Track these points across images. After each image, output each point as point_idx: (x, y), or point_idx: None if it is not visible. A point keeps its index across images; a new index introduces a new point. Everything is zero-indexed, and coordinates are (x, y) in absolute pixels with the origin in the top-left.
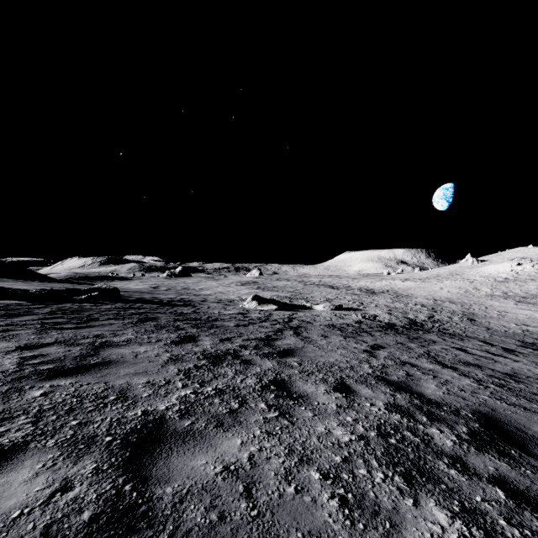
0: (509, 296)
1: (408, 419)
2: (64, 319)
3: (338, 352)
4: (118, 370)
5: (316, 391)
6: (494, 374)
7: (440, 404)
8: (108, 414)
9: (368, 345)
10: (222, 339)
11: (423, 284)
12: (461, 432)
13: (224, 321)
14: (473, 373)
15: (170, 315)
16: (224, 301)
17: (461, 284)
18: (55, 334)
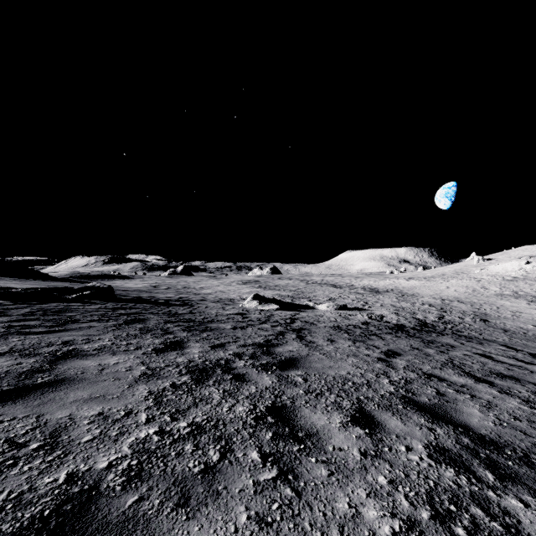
0: (520, 295)
1: (468, 478)
2: (38, 321)
3: (349, 362)
4: (68, 393)
5: (329, 424)
6: None
7: (498, 445)
8: (9, 483)
9: (381, 351)
10: (214, 345)
11: (428, 283)
12: None
13: (221, 323)
14: (515, 390)
15: (162, 316)
16: (223, 300)
17: (467, 283)
18: (16, 340)
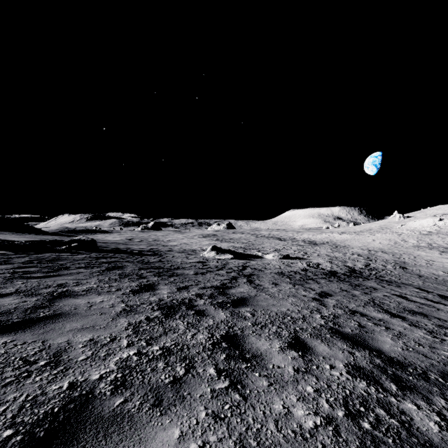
0: (434, 247)
1: (376, 388)
2: (36, 267)
3: (289, 301)
4: (65, 324)
5: (270, 349)
6: (443, 324)
7: (403, 365)
8: (26, 389)
9: (316, 292)
10: (180, 287)
11: (357, 236)
12: (441, 407)
13: (185, 269)
14: (422, 323)
15: (136, 264)
16: (187, 251)
17: (390, 236)
18: (20, 283)
